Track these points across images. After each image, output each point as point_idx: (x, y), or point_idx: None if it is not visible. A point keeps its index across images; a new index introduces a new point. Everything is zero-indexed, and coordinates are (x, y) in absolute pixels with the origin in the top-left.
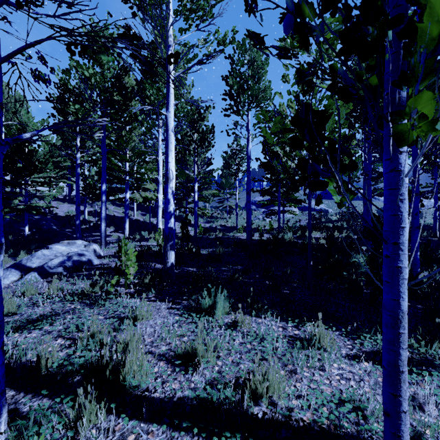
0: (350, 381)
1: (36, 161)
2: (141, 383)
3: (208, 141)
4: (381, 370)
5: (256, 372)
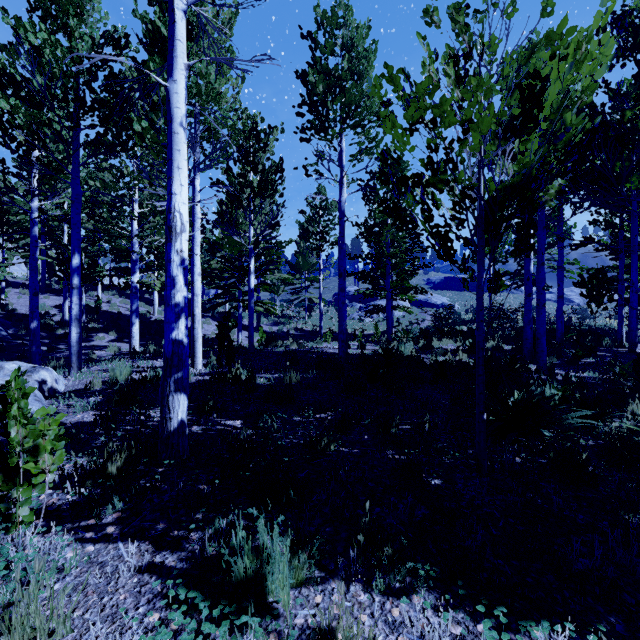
0: None
1: None
2: None
3: (273, 186)
4: None
5: None
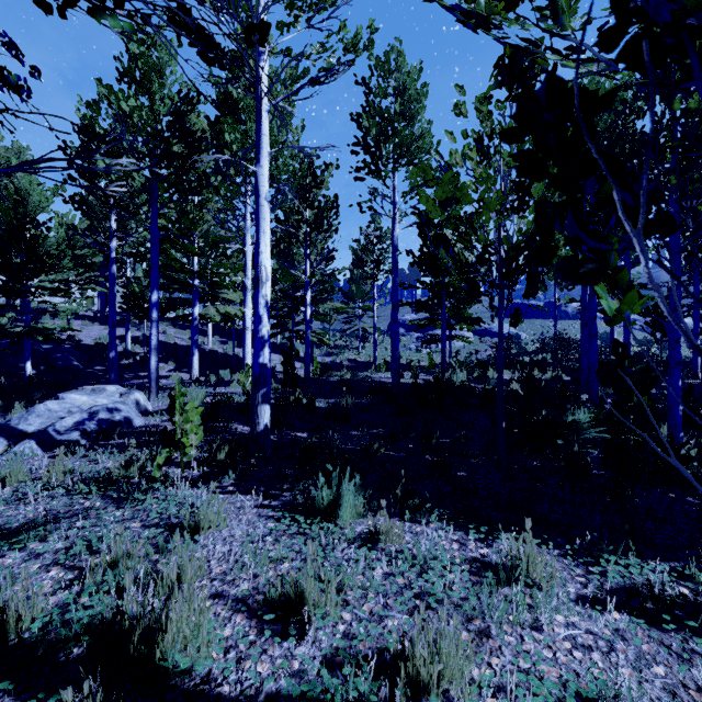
0: (592, 651)
1: (45, 254)
2: (196, 664)
3: (328, 221)
4: (645, 627)
5: (418, 644)
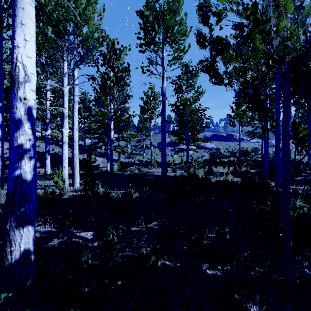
0: None
1: None
2: None
3: (124, 79)
4: None
5: None
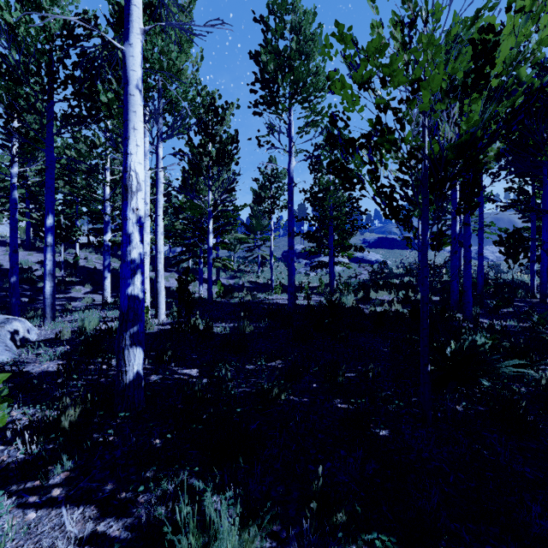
0: None
1: None
2: None
3: (229, 155)
4: None
5: None
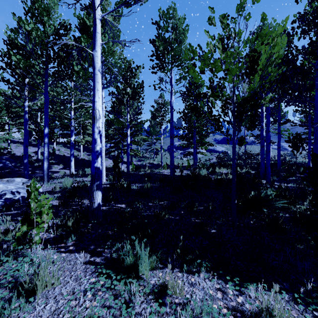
0: None
1: None
2: None
3: (138, 94)
4: None
5: None
